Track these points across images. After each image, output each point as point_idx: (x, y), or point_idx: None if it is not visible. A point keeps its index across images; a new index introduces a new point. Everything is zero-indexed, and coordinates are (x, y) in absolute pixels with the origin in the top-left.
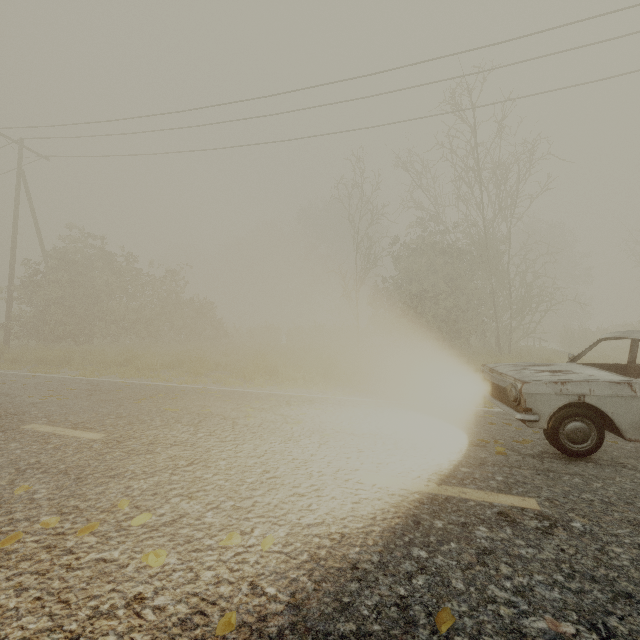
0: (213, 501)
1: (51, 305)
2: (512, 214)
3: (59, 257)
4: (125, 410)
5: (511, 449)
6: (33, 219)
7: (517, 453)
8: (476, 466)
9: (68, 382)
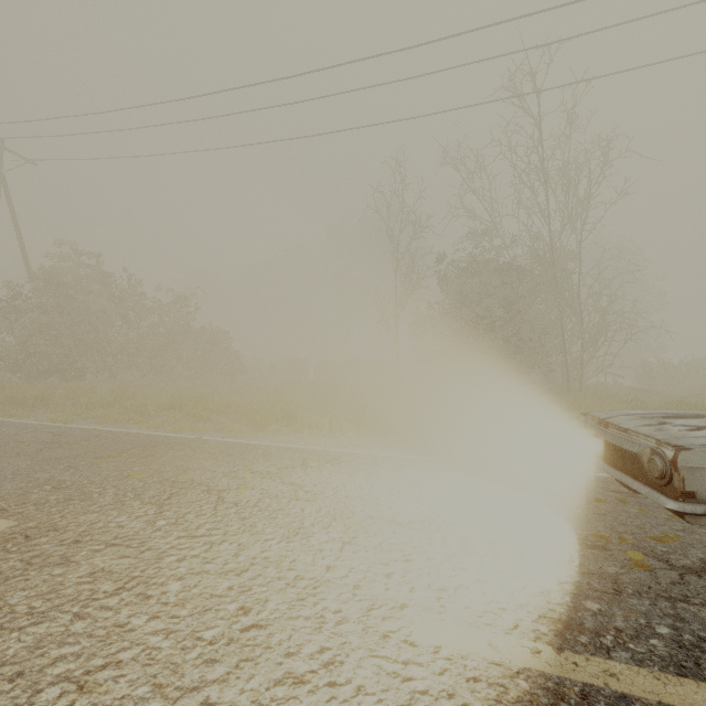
0: (121, 699)
1: (36, 334)
2: (584, 224)
3: (47, 278)
4: (72, 476)
5: (652, 555)
6: (16, 233)
7: (666, 564)
8: (610, 597)
9: (26, 430)
